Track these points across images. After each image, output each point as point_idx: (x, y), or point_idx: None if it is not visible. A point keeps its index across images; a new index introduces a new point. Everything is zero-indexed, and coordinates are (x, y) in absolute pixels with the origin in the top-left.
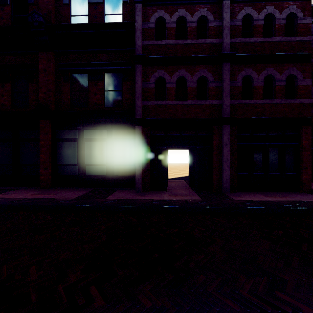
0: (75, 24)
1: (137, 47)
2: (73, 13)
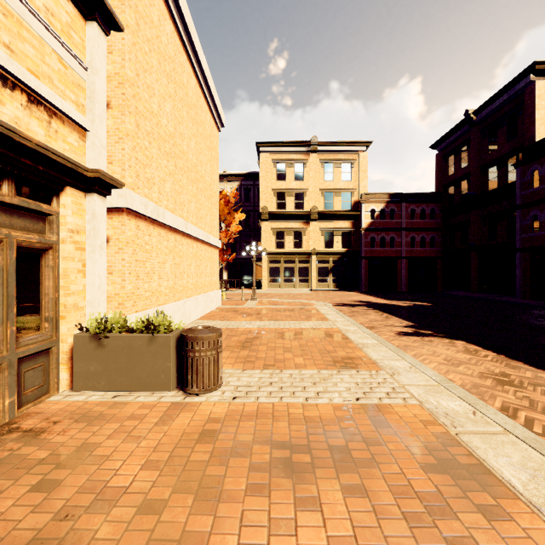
0: (484, 192)
1: (516, 198)
2: (489, 178)
